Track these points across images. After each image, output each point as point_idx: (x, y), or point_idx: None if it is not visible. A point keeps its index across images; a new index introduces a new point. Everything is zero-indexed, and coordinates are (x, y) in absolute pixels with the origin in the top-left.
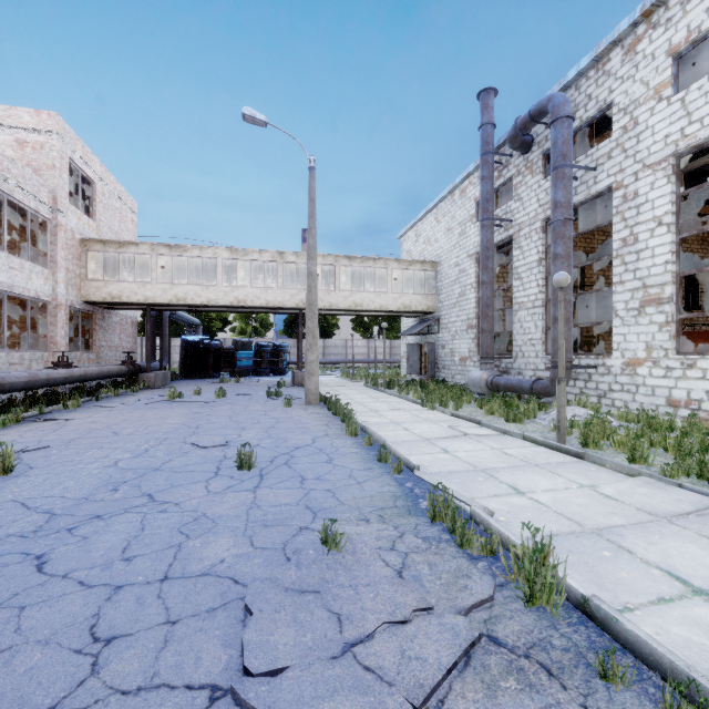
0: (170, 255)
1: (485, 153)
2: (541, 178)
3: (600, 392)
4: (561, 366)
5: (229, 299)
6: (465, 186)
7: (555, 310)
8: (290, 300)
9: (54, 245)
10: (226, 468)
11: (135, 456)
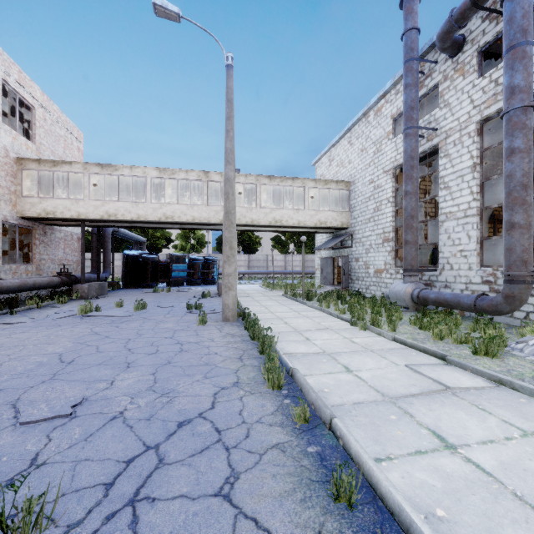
0: (101, 173)
1: (409, 59)
2: (475, 77)
3: None
4: None
5: (158, 215)
6: (381, 105)
7: (512, 215)
8: (215, 216)
9: None
10: None
11: None
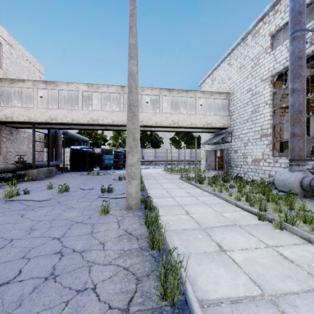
0: (46, 88)
1: None
2: None
3: None
4: None
5: (87, 119)
6: (259, 28)
7: None
8: None
9: None
10: None
11: None
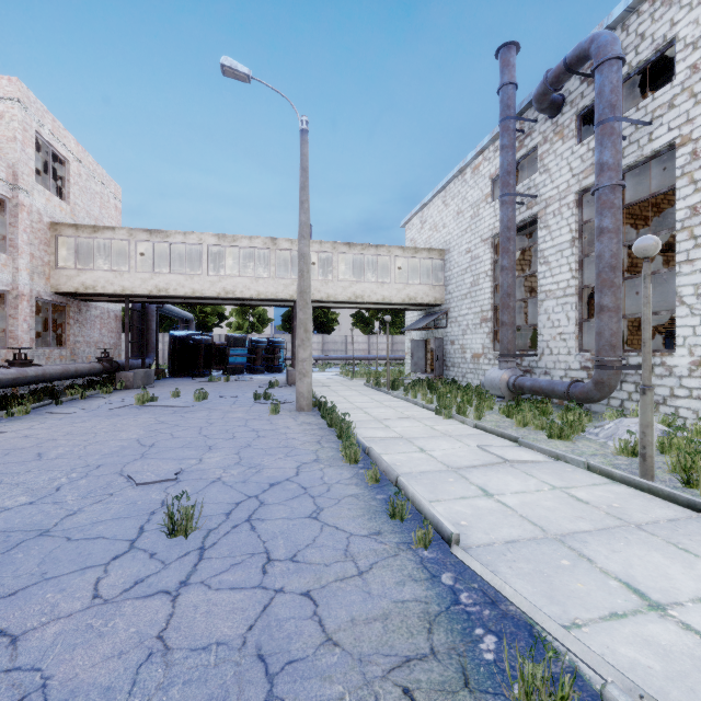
0: (150, 241)
1: (506, 118)
2: (574, 143)
3: (658, 398)
4: (646, 368)
5: (216, 290)
6: (479, 163)
7: (601, 297)
8: (284, 291)
9: (15, 227)
10: (153, 530)
11: (31, 503)
